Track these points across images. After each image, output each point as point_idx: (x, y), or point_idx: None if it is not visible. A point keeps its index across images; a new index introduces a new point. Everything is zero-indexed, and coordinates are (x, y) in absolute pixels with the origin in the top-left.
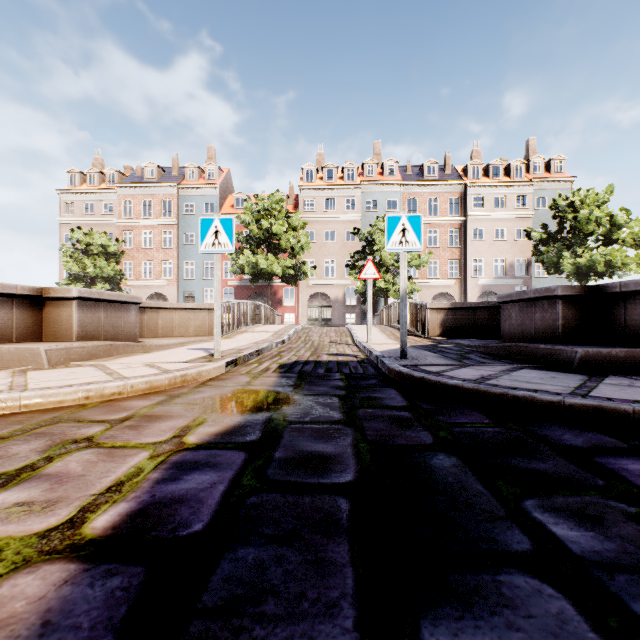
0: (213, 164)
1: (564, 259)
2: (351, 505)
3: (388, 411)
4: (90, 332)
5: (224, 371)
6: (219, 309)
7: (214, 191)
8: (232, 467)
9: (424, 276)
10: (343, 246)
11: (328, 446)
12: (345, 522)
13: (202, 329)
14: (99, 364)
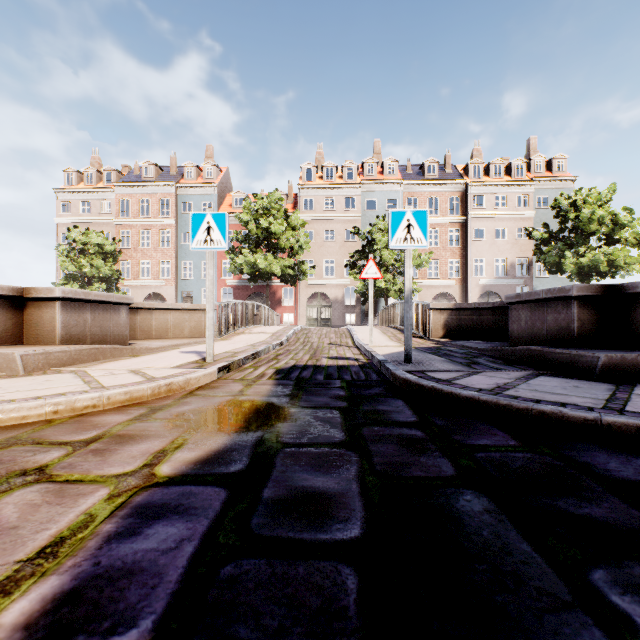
0: (211, 163)
1: (566, 259)
2: (360, 580)
3: (397, 429)
4: (75, 335)
5: (216, 378)
6: (211, 310)
7: (212, 190)
8: (208, 513)
9: (424, 276)
10: (343, 246)
11: (328, 480)
12: (353, 614)
13: (198, 330)
14: (80, 370)
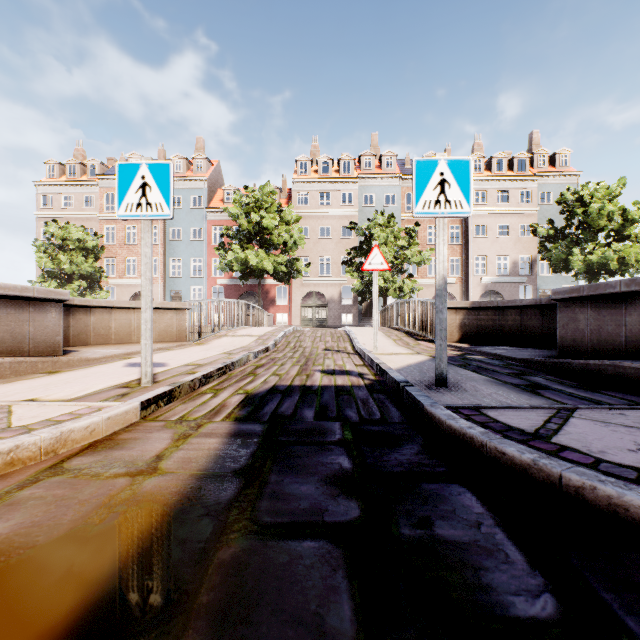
0: (201, 155)
1: (574, 256)
2: None
3: None
4: None
5: (138, 417)
6: (148, 308)
7: (202, 184)
8: None
9: (424, 274)
10: (339, 243)
11: None
12: None
13: (168, 333)
14: None
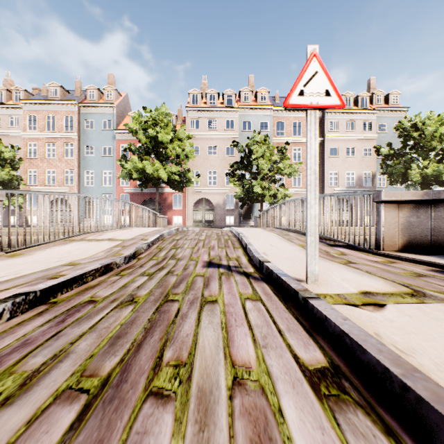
0: (111, 87)
1: (412, 170)
2: None
3: None
4: None
5: None
6: None
7: (112, 110)
8: None
9: (290, 186)
10: (223, 159)
11: None
12: None
13: None
14: None
